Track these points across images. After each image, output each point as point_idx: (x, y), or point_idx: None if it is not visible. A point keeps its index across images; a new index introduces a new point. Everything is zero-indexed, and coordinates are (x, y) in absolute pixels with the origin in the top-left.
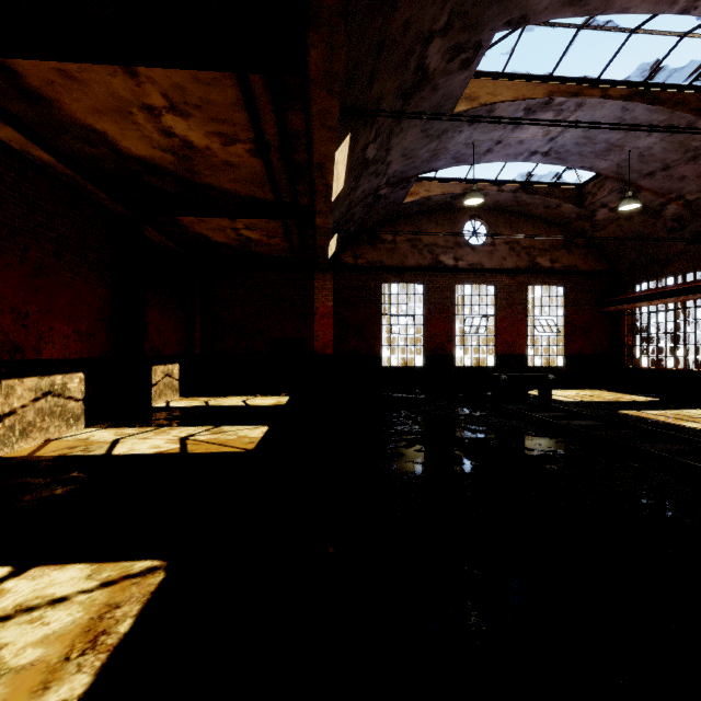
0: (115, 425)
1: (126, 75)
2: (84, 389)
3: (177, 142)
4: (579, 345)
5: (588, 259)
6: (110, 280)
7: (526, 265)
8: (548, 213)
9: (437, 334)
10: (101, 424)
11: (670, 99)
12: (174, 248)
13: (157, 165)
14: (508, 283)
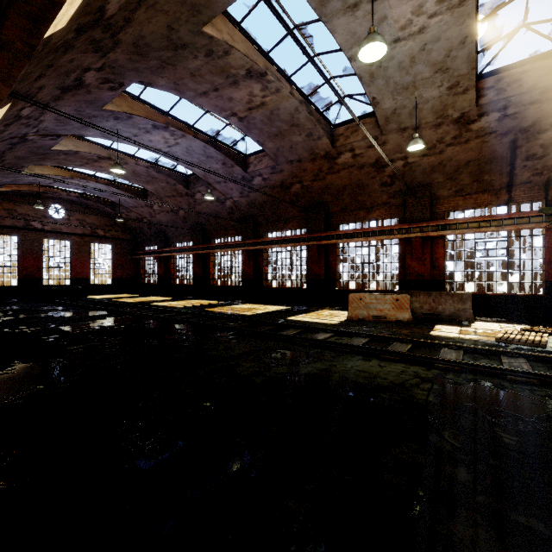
0: None
1: None
2: None
3: None
4: (120, 273)
5: (125, 233)
6: None
7: (90, 232)
8: (100, 209)
9: (29, 267)
10: None
11: (124, 188)
12: None
13: None
14: (79, 241)
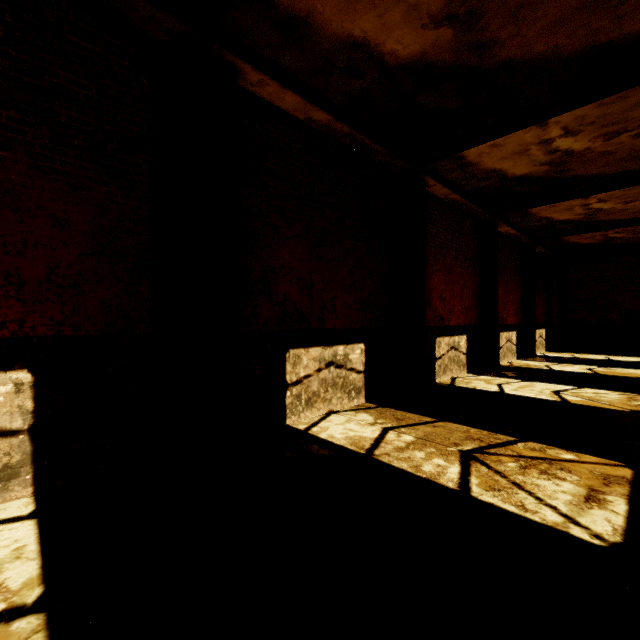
0: (531, 360)
1: (582, 199)
2: (515, 340)
3: (591, 210)
4: None
5: None
6: (522, 282)
7: None
8: None
9: None
10: (521, 359)
11: None
12: (546, 253)
13: (569, 221)
14: None
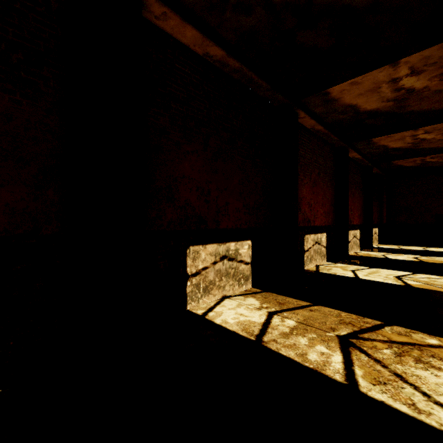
0: (370, 251)
1: (412, 131)
2: (359, 236)
3: (418, 140)
4: None
5: None
6: (363, 194)
7: None
8: None
9: None
10: (363, 250)
11: None
12: (379, 173)
13: (400, 148)
14: None
